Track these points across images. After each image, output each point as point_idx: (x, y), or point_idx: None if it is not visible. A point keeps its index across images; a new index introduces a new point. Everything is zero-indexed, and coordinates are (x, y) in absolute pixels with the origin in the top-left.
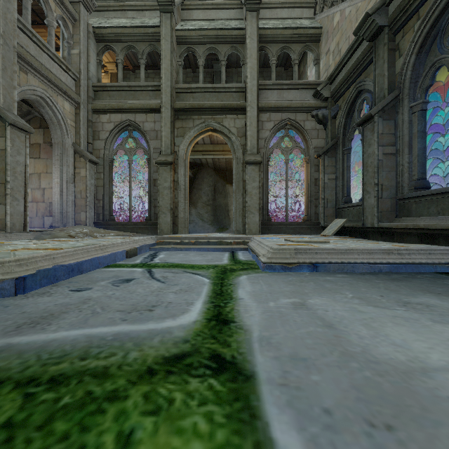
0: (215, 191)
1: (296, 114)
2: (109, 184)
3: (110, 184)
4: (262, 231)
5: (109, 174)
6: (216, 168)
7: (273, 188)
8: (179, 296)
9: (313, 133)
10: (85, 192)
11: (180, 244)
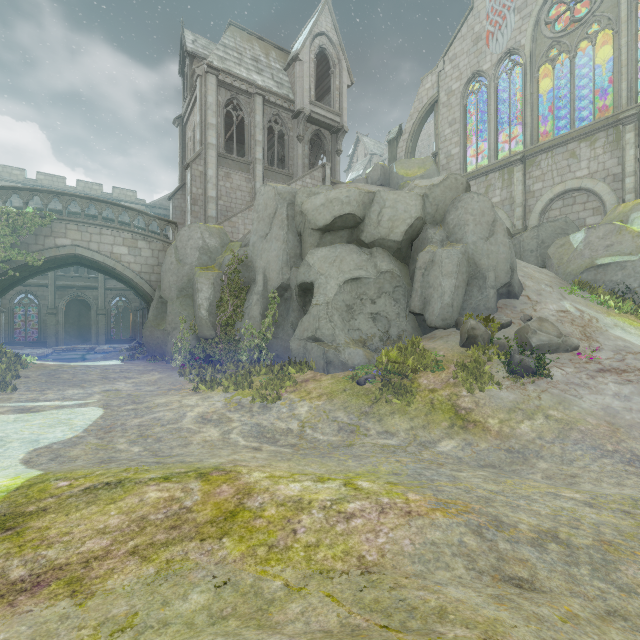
0: (80, 315)
1: (125, 292)
2: (12, 322)
3: (13, 322)
4: (107, 343)
5: (12, 316)
6: (81, 299)
7: (126, 314)
8: (76, 356)
9: (134, 300)
10: (0, 328)
11: (66, 350)
